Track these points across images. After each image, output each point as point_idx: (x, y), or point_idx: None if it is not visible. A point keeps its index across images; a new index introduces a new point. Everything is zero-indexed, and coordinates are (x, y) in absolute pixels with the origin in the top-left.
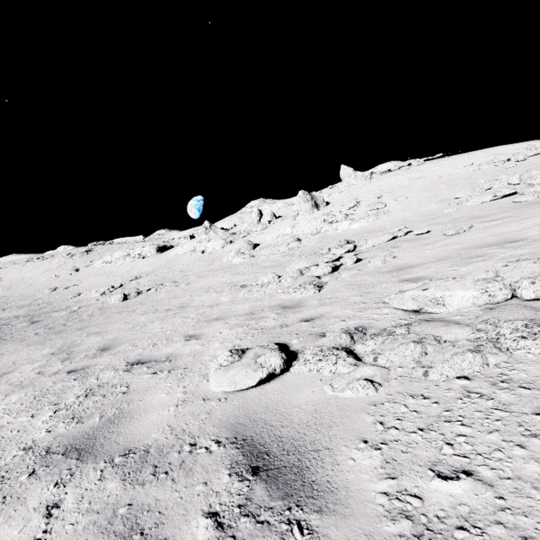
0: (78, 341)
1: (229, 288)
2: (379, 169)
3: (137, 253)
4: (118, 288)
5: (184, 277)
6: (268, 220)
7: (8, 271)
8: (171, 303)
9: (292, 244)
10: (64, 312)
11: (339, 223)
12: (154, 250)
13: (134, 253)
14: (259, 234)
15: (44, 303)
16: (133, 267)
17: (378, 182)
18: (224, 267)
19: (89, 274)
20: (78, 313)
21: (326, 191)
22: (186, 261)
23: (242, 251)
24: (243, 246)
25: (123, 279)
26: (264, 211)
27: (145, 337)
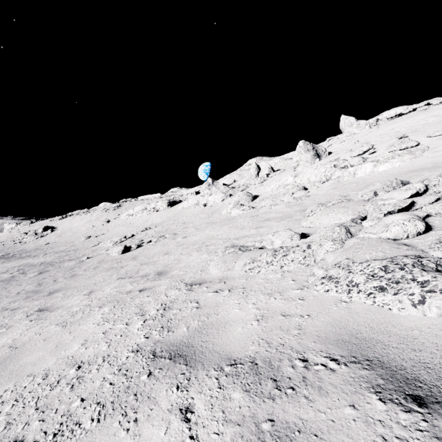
0: (4, 328)
1: (223, 249)
2: (385, 115)
3: (152, 207)
4: (129, 238)
5: (184, 229)
6: (266, 173)
7: (63, 222)
8: (158, 262)
9: (297, 193)
10: (73, 262)
11: (358, 166)
12: (166, 204)
13: (150, 207)
14: (257, 187)
15: (73, 250)
16: (148, 219)
17: (389, 126)
18: (222, 219)
19: (115, 225)
20: (81, 264)
21: (325, 143)
22: (190, 213)
23: (241, 203)
24: (242, 198)
25: (137, 230)
26: (261, 167)
27: (31, 374)
